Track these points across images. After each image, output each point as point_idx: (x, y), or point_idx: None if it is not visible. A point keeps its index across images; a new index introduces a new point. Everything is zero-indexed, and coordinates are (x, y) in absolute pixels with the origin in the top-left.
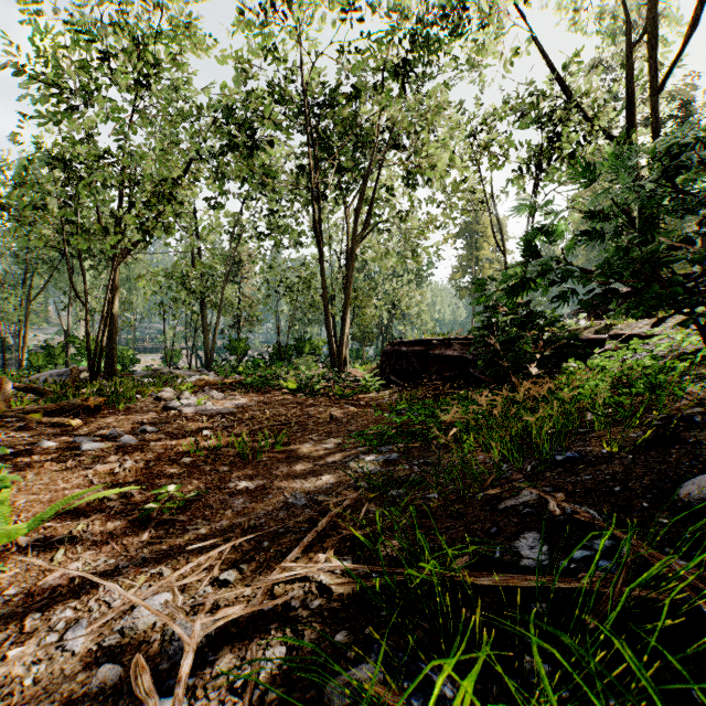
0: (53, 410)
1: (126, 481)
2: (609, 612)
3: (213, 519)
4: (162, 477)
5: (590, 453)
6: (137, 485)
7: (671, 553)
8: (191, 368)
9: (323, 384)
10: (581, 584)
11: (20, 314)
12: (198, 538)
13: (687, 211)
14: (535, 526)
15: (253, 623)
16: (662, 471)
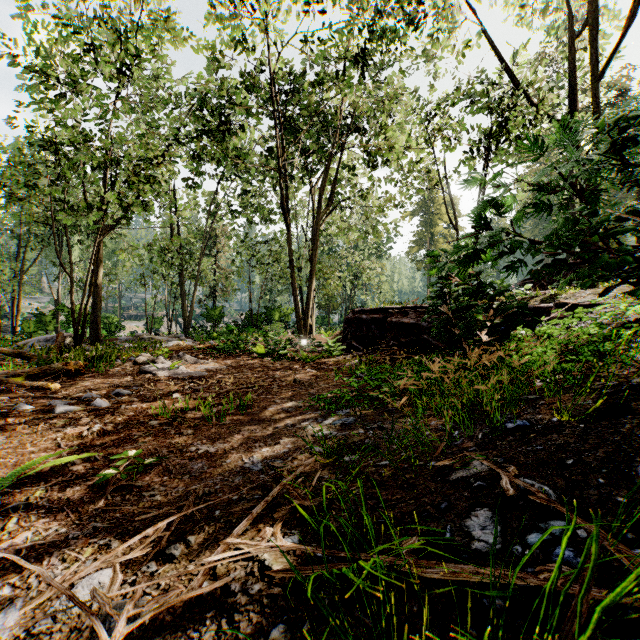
0: (36, 374)
1: (93, 444)
2: (577, 635)
3: (170, 484)
4: (128, 440)
5: (541, 422)
6: (102, 449)
7: (633, 539)
8: (170, 334)
9: (290, 349)
10: (539, 580)
11: (14, 285)
12: (152, 506)
13: (636, 182)
14: (487, 502)
15: (189, 609)
16: (615, 443)
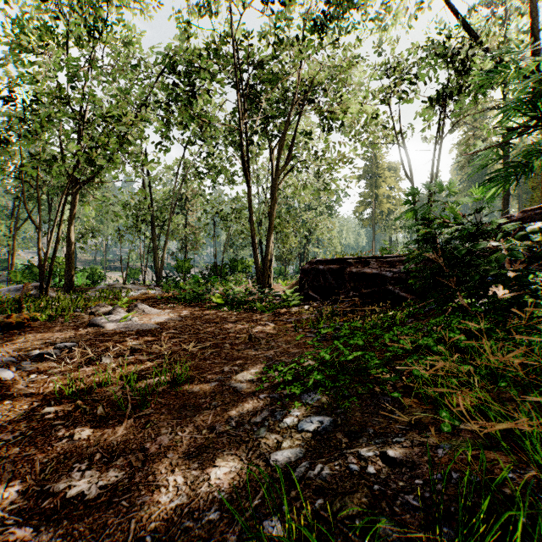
0: None
1: None
2: None
3: None
4: None
5: None
6: None
7: None
8: (145, 283)
9: (249, 298)
10: None
11: (9, 240)
12: None
13: None
14: None
15: None
16: None
